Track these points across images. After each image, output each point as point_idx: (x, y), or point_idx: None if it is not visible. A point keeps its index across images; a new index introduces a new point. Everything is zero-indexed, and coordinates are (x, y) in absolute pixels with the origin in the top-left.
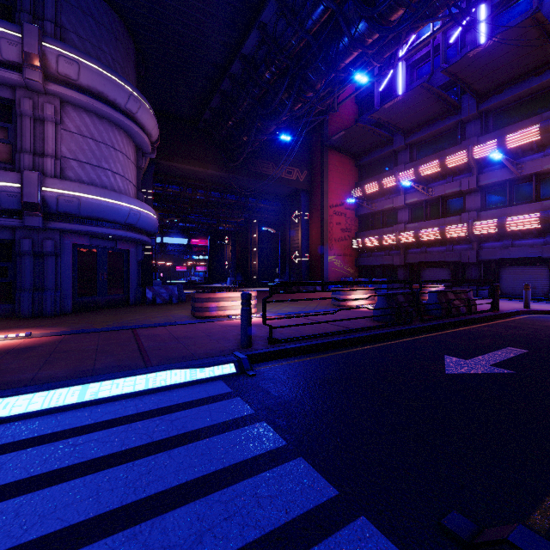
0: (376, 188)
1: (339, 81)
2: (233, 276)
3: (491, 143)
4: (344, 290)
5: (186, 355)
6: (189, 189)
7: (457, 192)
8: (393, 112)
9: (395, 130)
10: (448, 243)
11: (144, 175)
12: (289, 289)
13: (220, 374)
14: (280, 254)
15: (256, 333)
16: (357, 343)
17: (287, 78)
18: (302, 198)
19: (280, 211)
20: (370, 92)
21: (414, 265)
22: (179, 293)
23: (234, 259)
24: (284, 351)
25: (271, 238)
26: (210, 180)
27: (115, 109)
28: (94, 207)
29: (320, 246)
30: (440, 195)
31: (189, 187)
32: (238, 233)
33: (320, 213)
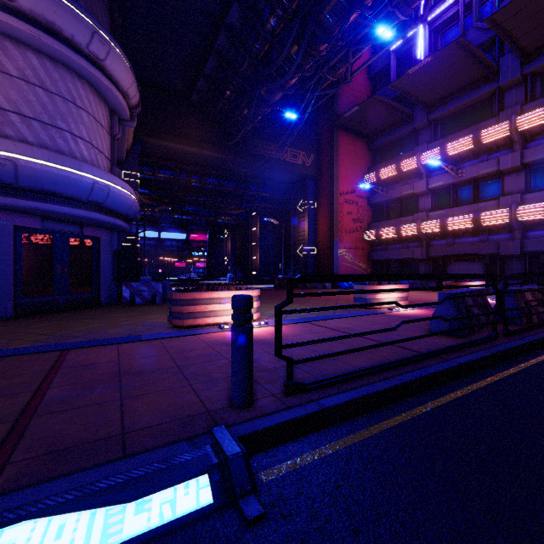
0: (393, 172)
1: (355, 41)
2: (233, 272)
3: (541, 110)
4: (409, 289)
5: (104, 437)
6: (183, 175)
7: (494, 173)
8: (417, 79)
9: (418, 103)
10: (481, 233)
11: (129, 155)
12: (294, 286)
13: (167, 519)
14: (284, 248)
15: (260, 360)
16: (439, 382)
17: (297, 21)
18: (309, 185)
19: (284, 201)
20: (385, 65)
21: (439, 258)
22: (164, 291)
23: (234, 255)
24: (319, 416)
25: (274, 231)
26: (205, 163)
27: (74, 50)
28: (39, 175)
29: (328, 238)
30: (472, 177)
31: (183, 173)
32: (238, 226)
33: (328, 201)
